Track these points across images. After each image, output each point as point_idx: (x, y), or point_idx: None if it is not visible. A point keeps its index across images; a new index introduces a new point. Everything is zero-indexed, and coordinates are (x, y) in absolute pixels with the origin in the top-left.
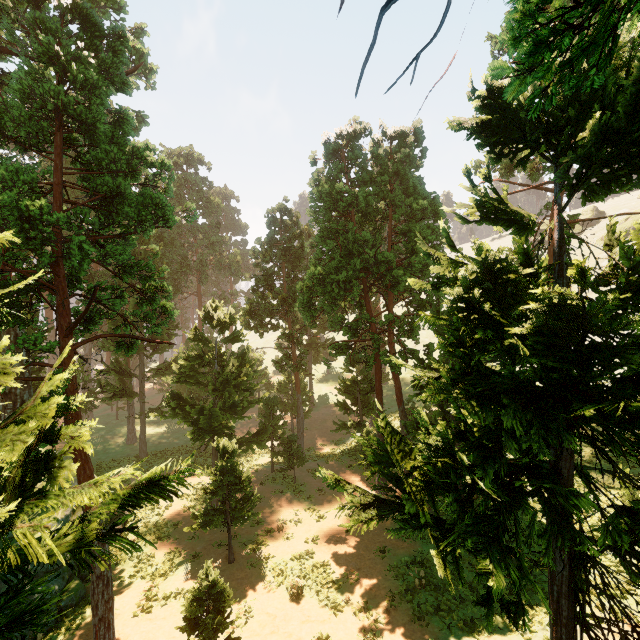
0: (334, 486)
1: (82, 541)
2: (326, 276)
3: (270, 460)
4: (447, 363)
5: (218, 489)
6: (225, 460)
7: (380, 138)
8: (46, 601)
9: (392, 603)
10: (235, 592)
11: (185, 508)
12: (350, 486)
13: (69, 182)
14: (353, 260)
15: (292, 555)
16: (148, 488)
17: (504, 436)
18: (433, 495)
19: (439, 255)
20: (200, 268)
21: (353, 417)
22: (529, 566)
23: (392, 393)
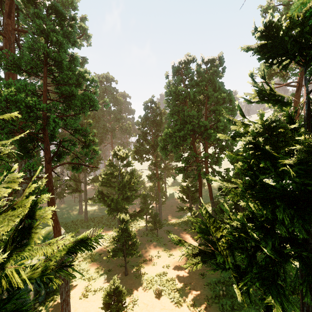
0: (178, 243)
1: (45, 272)
2: (173, 133)
3: (145, 224)
4: (237, 178)
5: (120, 239)
6: (123, 225)
7: (201, 63)
8: (25, 304)
9: (208, 303)
10: (128, 290)
11: (105, 246)
12: (186, 244)
13: (50, 90)
14: (187, 125)
15: (156, 273)
16: (80, 244)
17: (277, 222)
18: (233, 252)
19: (235, 120)
20: (112, 131)
21: (186, 204)
22: (288, 293)
23: (206, 193)
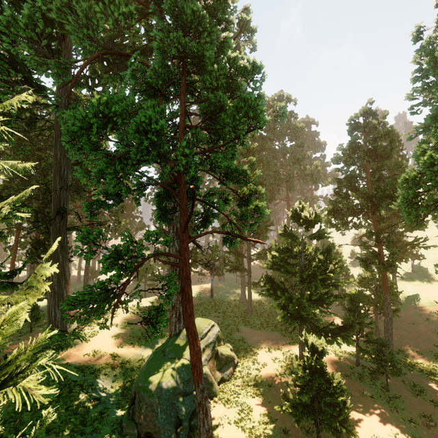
0: None
1: None
2: None
3: (353, 350)
4: None
5: (307, 387)
6: (314, 360)
7: None
8: None
9: None
10: None
11: (276, 372)
12: None
13: (190, 112)
14: None
15: None
16: None
17: None
18: None
19: None
20: (288, 180)
21: None
22: None
23: None
